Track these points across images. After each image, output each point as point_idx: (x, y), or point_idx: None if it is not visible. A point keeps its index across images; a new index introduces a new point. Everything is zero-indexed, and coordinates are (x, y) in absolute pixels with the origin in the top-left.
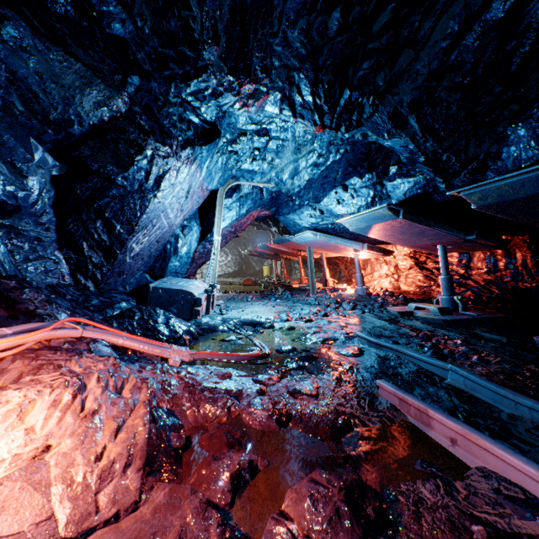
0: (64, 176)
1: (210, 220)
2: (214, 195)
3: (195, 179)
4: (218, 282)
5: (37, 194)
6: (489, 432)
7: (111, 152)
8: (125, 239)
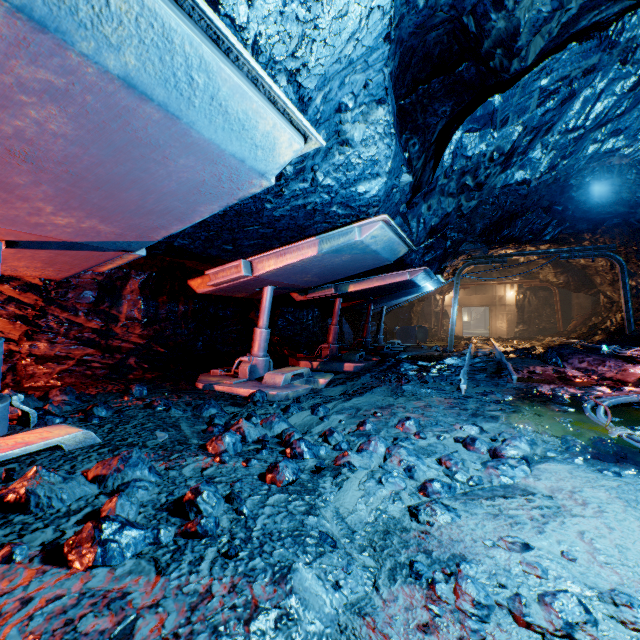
0: None
1: None
2: None
3: None
4: None
5: None
6: (491, 375)
7: None
8: None
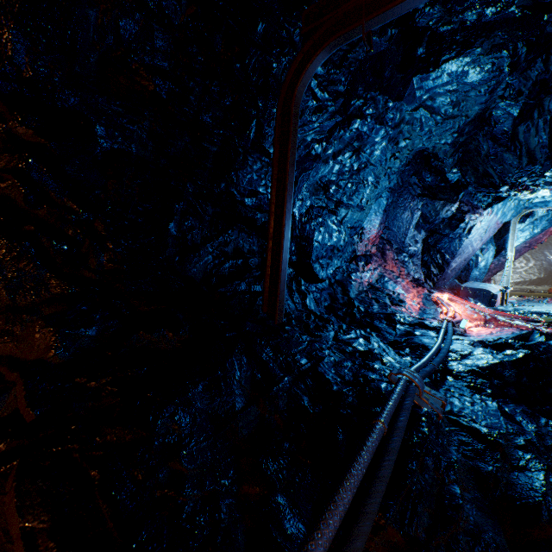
0: (425, 237)
1: (503, 241)
2: (507, 223)
3: (492, 221)
4: (514, 289)
5: (419, 248)
6: None
7: (447, 225)
8: (449, 262)
